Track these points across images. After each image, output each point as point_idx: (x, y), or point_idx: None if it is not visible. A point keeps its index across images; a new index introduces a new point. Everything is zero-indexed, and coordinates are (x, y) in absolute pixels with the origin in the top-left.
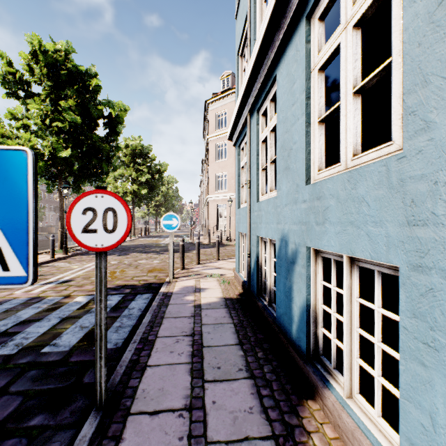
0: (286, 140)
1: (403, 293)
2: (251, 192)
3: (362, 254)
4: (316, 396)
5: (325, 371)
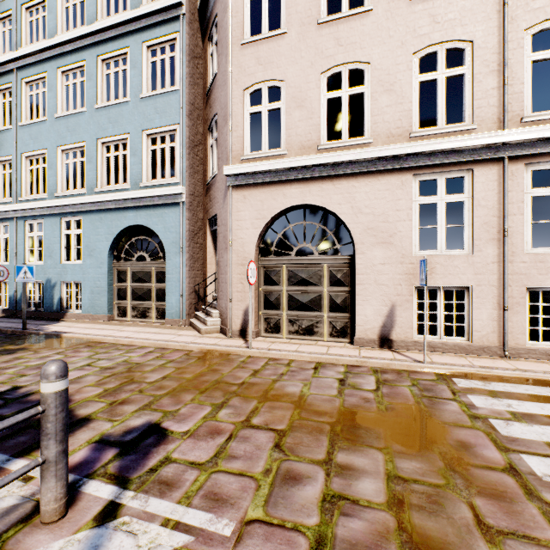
0: (51, 247)
1: (83, 285)
2: (17, 258)
3: (76, 280)
4: (65, 317)
5: (67, 311)
